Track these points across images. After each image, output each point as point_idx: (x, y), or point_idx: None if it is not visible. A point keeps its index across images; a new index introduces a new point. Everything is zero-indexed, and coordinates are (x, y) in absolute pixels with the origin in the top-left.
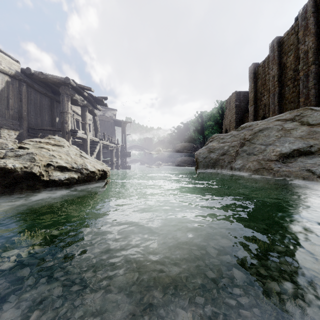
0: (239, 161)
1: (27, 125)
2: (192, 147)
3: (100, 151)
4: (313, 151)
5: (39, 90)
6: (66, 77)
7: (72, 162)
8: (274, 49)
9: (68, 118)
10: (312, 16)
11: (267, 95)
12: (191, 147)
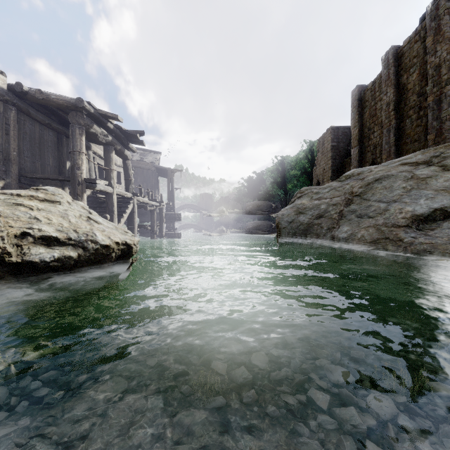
0: (345, 227)
1: (19, 171)
2: (269, 207)
3: (134, 212)
4: None
5: (38, 118)
6: (78, 98)
7: (70, 230)
8: (389, 64)
9: (81, 161)
10: (447, 13)
11: (378, 131)
12: (267, 206)
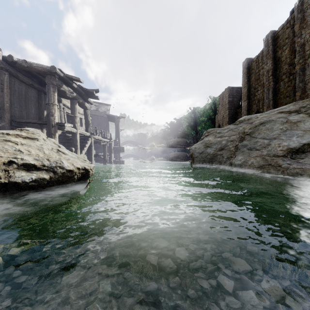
0: (239, 156)
1: (10, 117)
2: (185, 143)
3: (92, 146)
4: None
5: (24, 80)
6: (52, 66)
7: (44, 159)
8: (269, 44)
9: (54, 110)
10: (309, 8)
11: (261, 90)
12: (184, 142)
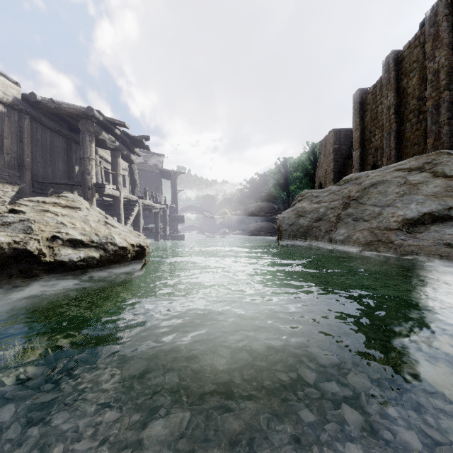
0: (342, 229)
1: (32, 176)
2: (272, 209)
3: (140, 214)
4: (452, 216)
5: (49, 125)
6: (88, 107)
7: (92, 233)
8: (390, 69)
9: (91, 167)
10: (445, 20)
11: (379, 134)
12: (270, 208)
